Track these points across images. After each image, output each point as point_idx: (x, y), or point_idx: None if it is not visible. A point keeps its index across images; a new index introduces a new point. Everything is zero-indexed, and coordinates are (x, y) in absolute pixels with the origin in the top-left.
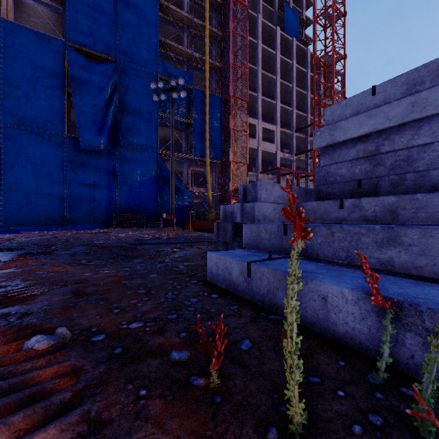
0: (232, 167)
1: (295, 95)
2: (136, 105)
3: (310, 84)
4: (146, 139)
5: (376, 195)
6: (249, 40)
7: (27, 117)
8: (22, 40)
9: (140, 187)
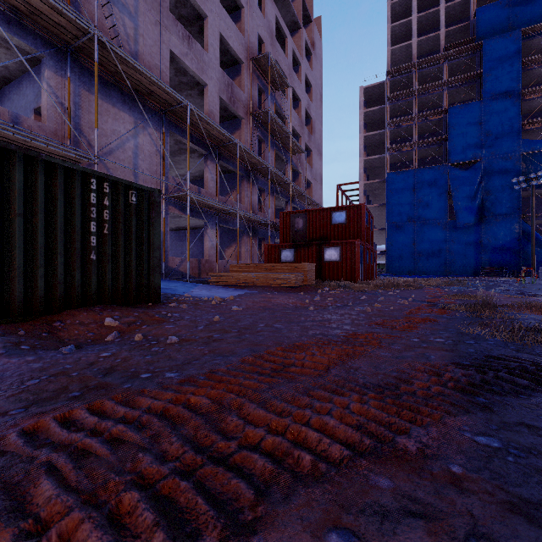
0: None
1: None
2: (498, 185)
3: None
4: (508, 209)
5: None
6: None
7: (427, 216)
8: (425, 175)
9: (502, 247)
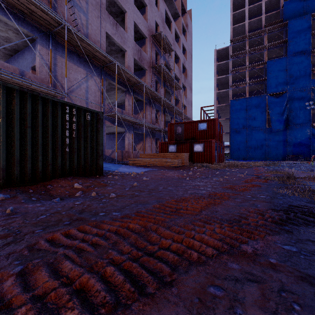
0: None
1: None
2: (297, 106)
3: None
4: (303, 120)
5: None
6: None
7: (254, 125)
8: (253, 101)
9: (299, 143)
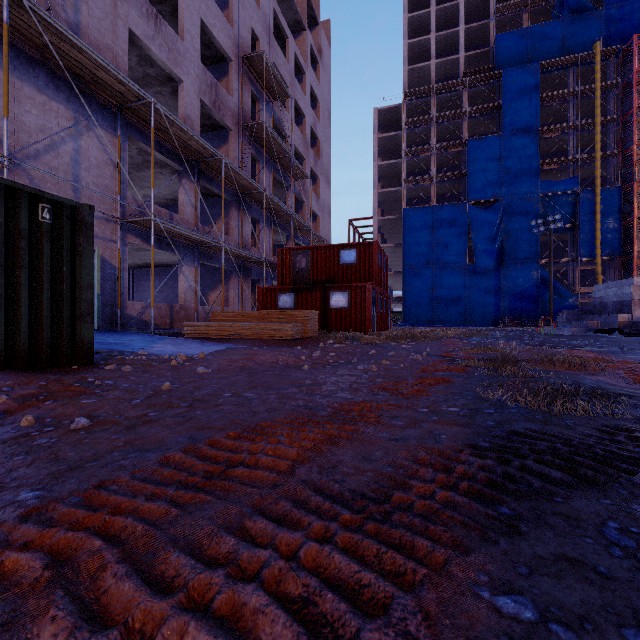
0: (636, 261)
1: None
2: (518, 228)
3: None
4: (527, 253)
5: (601, 314)
6: None
7: (446, 258)
8: (444, 213)
9: (521, 294)
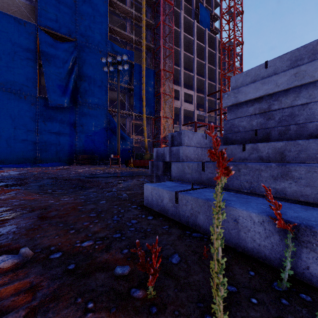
0: (162, 120)
1: (207, 70)
2: (91, 74)
3: (218, 62)
4: (99, 99)
5: (268, 141)
6: (174, 29)
7: (8, 82)
8: (3, 23)
9: (94, 135)
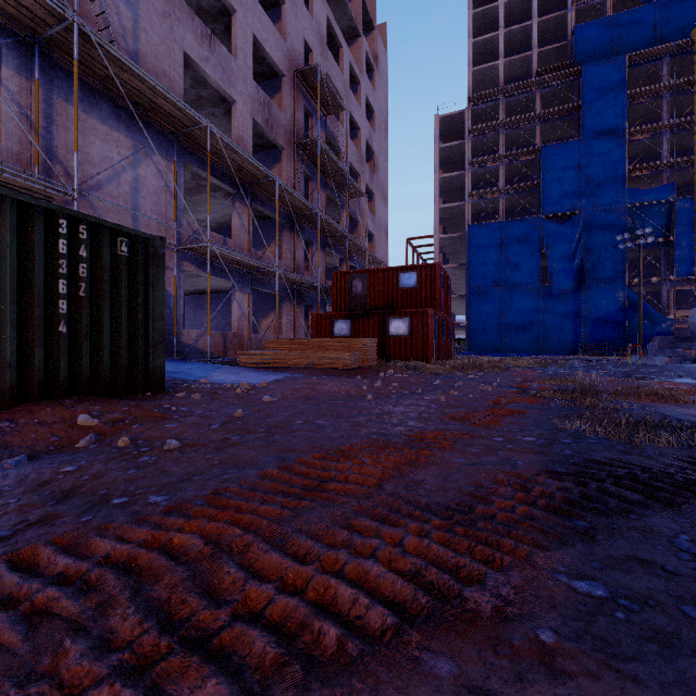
0: None
1: None
2: (600, 244)
3: None
4: (611, 272)
5: None
6: None
7: (517, 279)
8: (514, 229)
9: (605, 318)
